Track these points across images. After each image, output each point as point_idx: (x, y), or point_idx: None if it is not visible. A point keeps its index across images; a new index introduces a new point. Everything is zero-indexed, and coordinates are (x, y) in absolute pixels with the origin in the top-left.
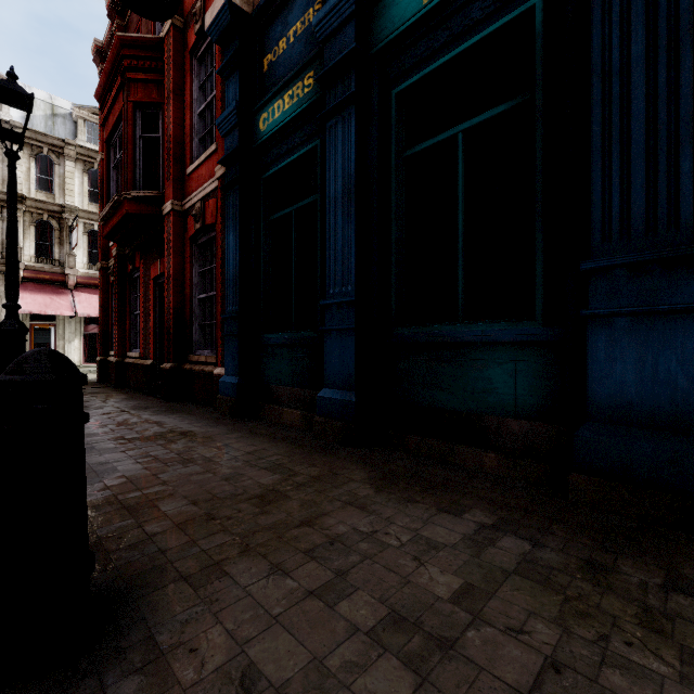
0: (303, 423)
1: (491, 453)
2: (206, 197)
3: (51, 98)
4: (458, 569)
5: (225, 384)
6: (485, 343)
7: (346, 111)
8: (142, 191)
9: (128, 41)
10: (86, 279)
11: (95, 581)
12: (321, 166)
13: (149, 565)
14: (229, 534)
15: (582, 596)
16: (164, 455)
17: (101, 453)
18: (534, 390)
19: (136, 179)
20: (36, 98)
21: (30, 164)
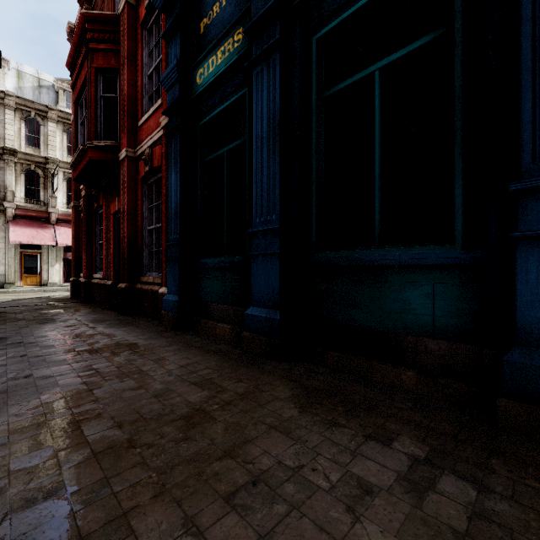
0: (233, 336)
1: (410, 372)
2: (154, 145)
3: (38, 73)
4: (400, 529)
5: (167, 301)
6: (402, 266)
7: (271, 57)
8: (102, 141)
9: (91, 17)
10: (65, 216)
11: None
12: (249, 111)
13: (47, 516)
14: (146, 468)
15: None
16: (105, 369)
17: (49, 366)
18: (452, 312)
19: (97, 131)
20: (26, 73)
21: (21, 125)
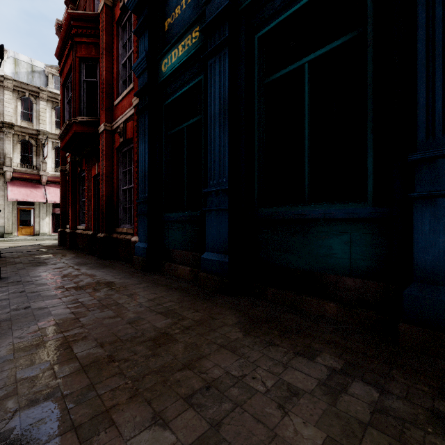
0: (191, 276)
1: (332, 303)
2: (127, 120)
3: (31, 60)
4: (318, 420)
5: (138, 248)
6: (326, 219)
7: (222, 51)
8: (85, 117)
9: (75, 16)
10: (53, 178)
11: None
12: (204, 94)
13: (48, 412)
14: (123, 377)
15: None
16: (88, 302)
17: (43, 300)
18: (365, 256)
19: (81, 109)
20: (21, 60)
21: (17, 103)
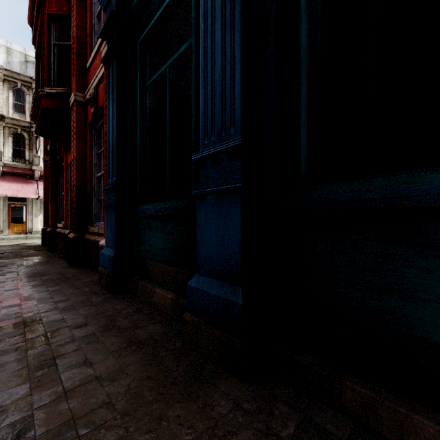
0: (174, 311)
1: None
2: (99, 83)
3: (25, 50)
4: None
5: (104, 256)
6: None
7: None
8: (54, 88)
9: None
10: None
11: None
12: None
13: None
14: None
15: None
16: None
17: None
18: None
19: (50, 79)
20: (14, 49)
21: (9, 94)
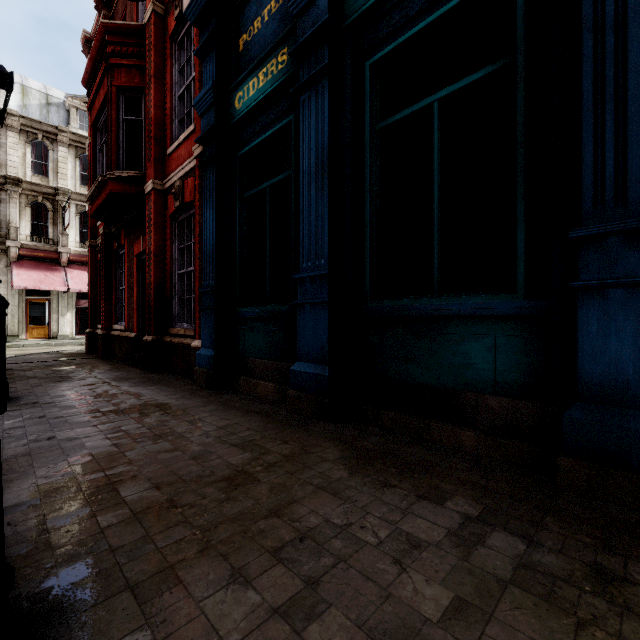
0: (276, 396)
1: (470, 431)
2: (185, 176)
3: (46, 88)
4: (445, 577)
5: (201, 356)
6: (462, 316)
7: (319, 84)
8: (125, 171)
9: (112, 28)
10: (78, 256)
11: (28, 591)
12: (295, 141)
13: (94, 569)
14: (189, 526)
15: (598, 619)
16: (135, 430)
17: (72, 428)
18: (515, 366)
19: (119, 160)
20: (31, 88)
21: (26, 149)
